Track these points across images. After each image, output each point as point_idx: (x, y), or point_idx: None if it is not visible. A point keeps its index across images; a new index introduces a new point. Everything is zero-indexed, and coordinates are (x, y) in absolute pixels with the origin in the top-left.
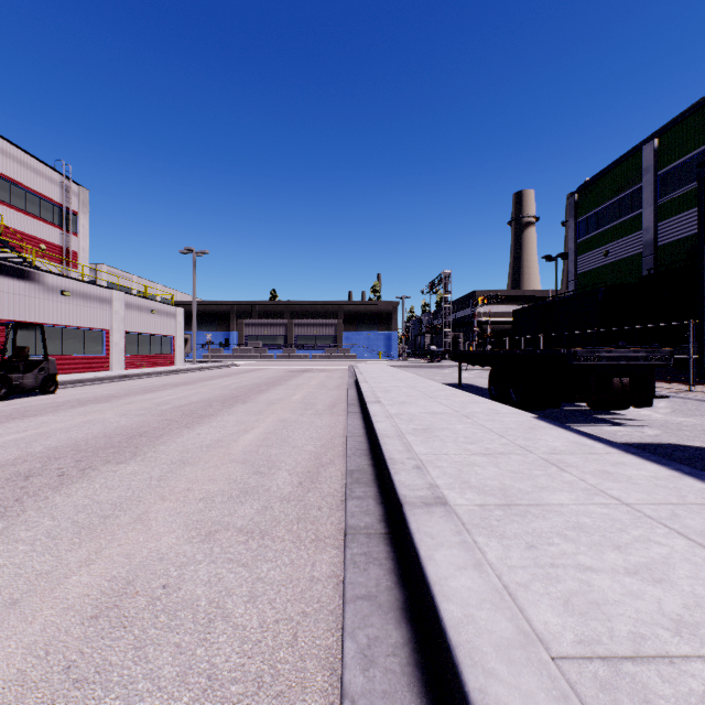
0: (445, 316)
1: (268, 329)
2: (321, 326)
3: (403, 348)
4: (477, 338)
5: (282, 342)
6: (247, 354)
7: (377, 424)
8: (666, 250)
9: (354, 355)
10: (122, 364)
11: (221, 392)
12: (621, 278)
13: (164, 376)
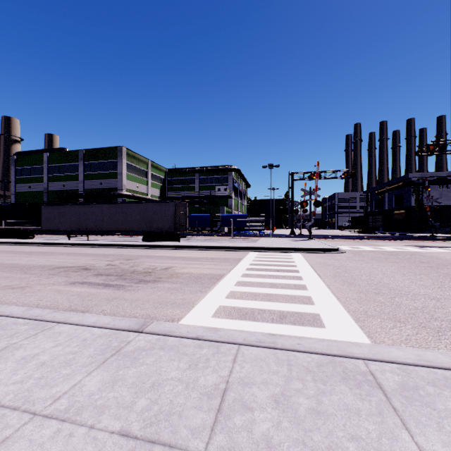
0: None
1: None
2: None
3: None
4: None
5: None
6: None
7: None
8: (52, 192)
9: None
10: None
11: None
12: (36, 198)
13: None
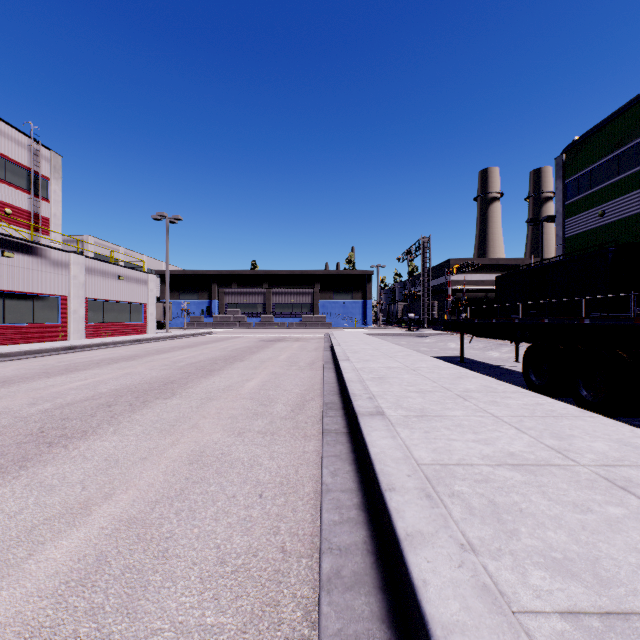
0: (424, 283)
1: (247, 298)
2: (297, 295)
3: (378, 316)
4: (451, 306)
5: (260, 310)
6: (226, 321)
7: (421, 571)
8: None
9: (330, 322)
10: (82, 332)
11: (158, 374)
12: (621, 239)
13: (122, 346)
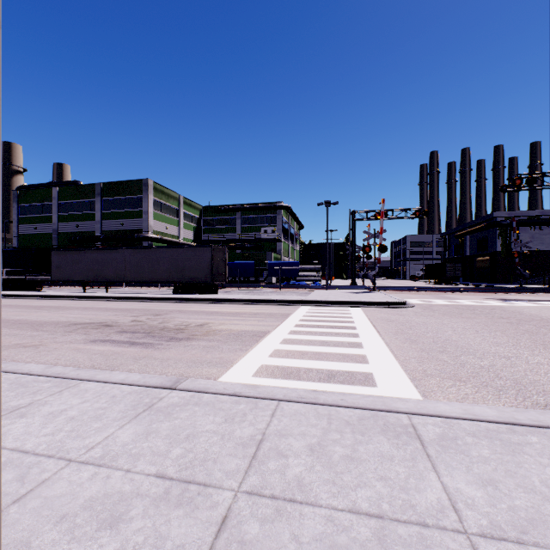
0: None
1: None
2: None
3: None
4: None
5: None
6: None
7: None
8: (63, 235)
9: None
10: None
11: None
12: (44, 242)
13: None
